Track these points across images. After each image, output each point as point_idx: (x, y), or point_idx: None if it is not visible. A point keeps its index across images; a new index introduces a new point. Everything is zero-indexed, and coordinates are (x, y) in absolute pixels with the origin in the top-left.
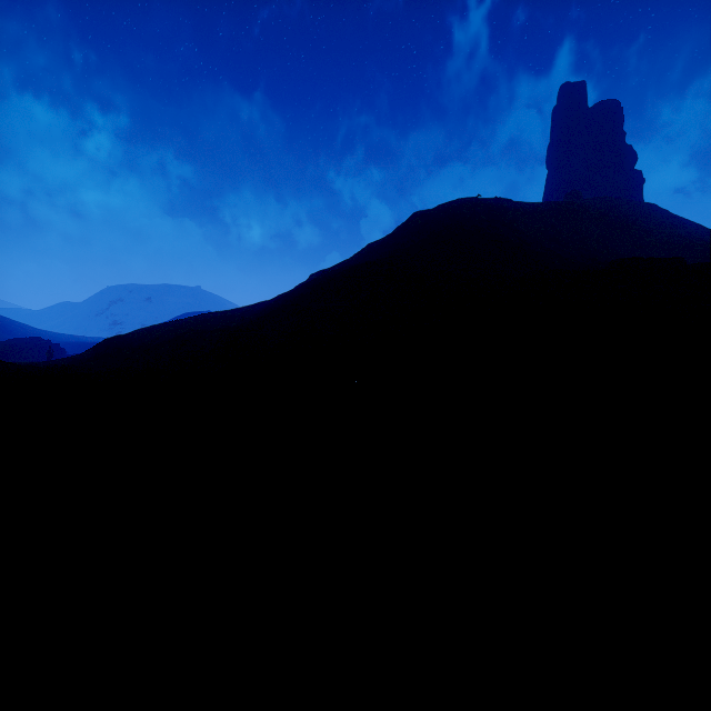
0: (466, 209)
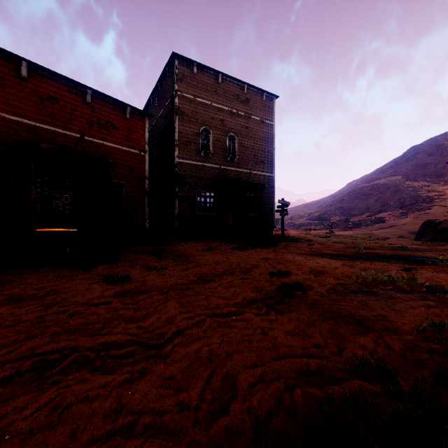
0: (446, 141)
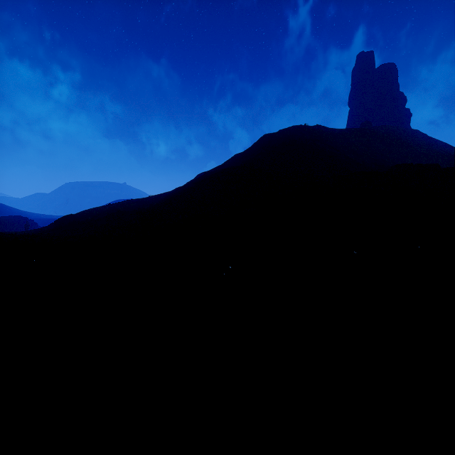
0: (297, 132)
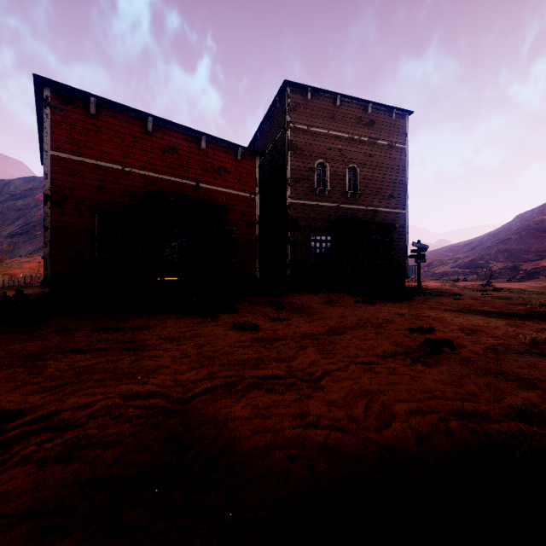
0: None
